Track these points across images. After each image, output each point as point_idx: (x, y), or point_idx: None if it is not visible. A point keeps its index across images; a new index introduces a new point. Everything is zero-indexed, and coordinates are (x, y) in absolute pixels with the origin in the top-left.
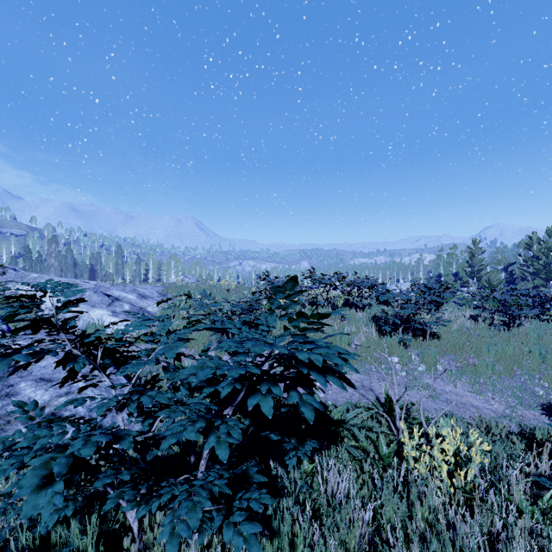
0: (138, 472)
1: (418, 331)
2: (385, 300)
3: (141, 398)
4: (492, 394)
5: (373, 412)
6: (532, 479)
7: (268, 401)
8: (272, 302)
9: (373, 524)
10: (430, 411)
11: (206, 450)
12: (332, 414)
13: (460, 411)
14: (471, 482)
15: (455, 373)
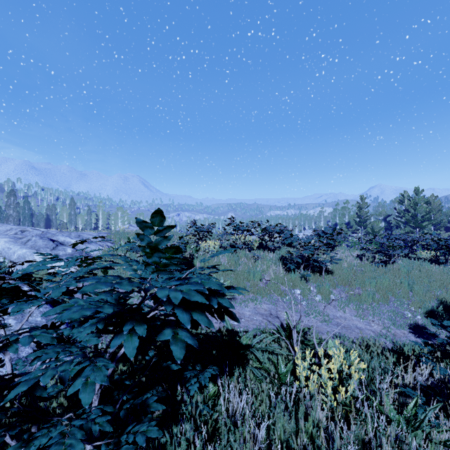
0: (2, 418)
1: (316, 268)
2: (290, 243)
3: (20, 339)
4: (373, 317)
5: (275, 337)
6: (400, 389)
7: (133, 341)
8: (142, 238)
9: (268, 438)
10: (324, 333)
11: (97, 386)
12: (241, 339)
13: (347, 332)
14: (351, 394)
15: (344, 301)
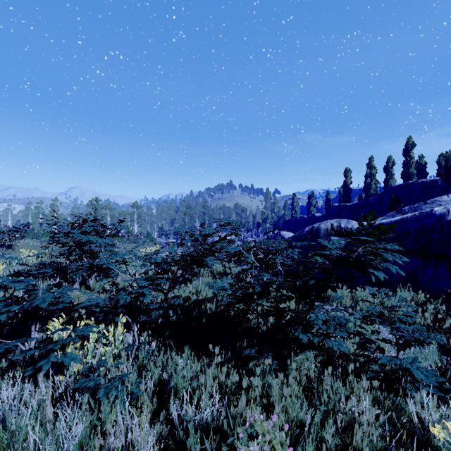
0: None
1: (10, 247)
2: None
3: None
4: None
5: None
6: None
7: None
8: None
9: None
10: None
11: None
12: None
13: None
14: None
15: None
